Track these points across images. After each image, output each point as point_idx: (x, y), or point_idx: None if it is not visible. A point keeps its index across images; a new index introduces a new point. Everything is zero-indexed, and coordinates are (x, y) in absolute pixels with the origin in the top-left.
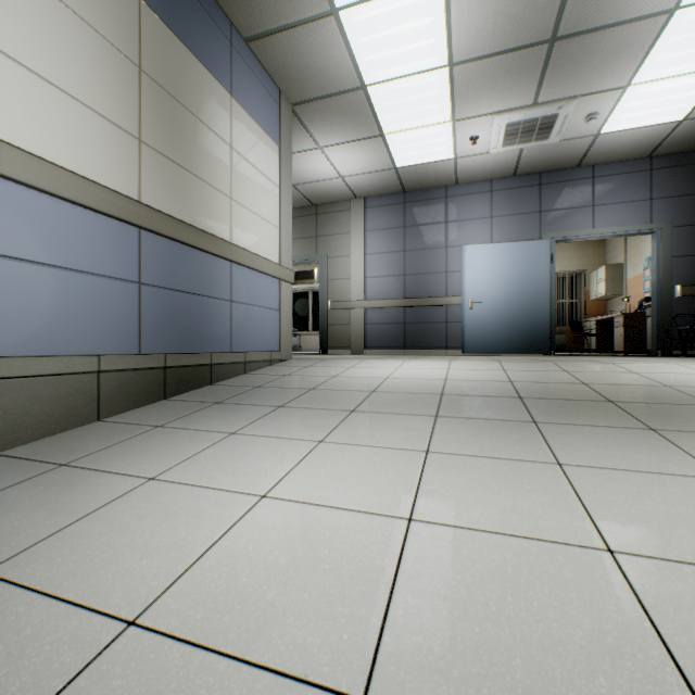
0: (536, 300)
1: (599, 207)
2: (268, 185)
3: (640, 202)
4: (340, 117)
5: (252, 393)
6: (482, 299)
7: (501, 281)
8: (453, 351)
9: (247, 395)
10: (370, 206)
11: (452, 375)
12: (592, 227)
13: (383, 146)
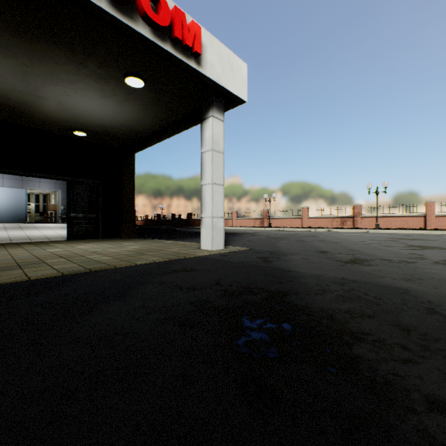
0: (21, 207)
1: (42, 183)
2: None
3: (54, 184)
4: None
5: None
6: (0, 205)
7: (8, 200)
8: None
9: None
10: None
11: None
12: (40, 188)
13: None
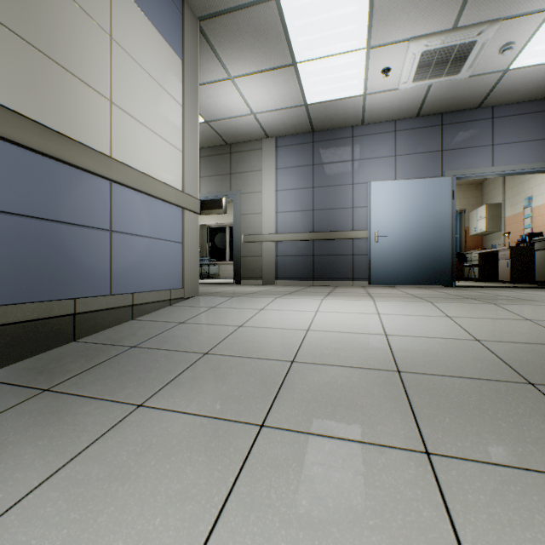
0: (439, 234)
1: (499, 146)
2: (167, 99)
3: (537, 141)
4: (251, 39)
5: (115, 363)
6: (387, 233)
7: (405, 216)
8: (359, 282)
9: (104, 369)
10: (281, 145)
11: (389, 325)
12: (491, 165)
13: (295, 77)
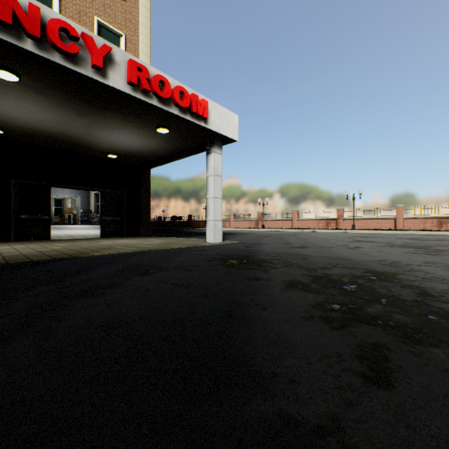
0: None
1: (65, 189)
2: None
3: (74, 190)
4: None
5: None
6: None
7: None
8: None
9: None
10: None
11: None
12: (63, 194)
13: None
